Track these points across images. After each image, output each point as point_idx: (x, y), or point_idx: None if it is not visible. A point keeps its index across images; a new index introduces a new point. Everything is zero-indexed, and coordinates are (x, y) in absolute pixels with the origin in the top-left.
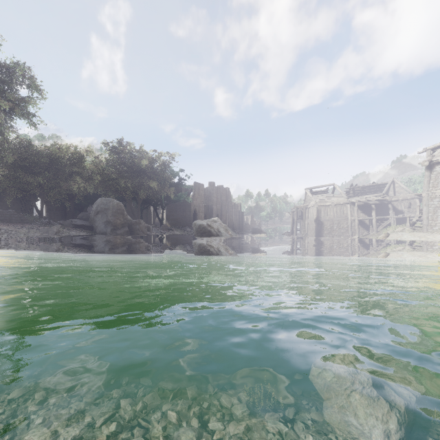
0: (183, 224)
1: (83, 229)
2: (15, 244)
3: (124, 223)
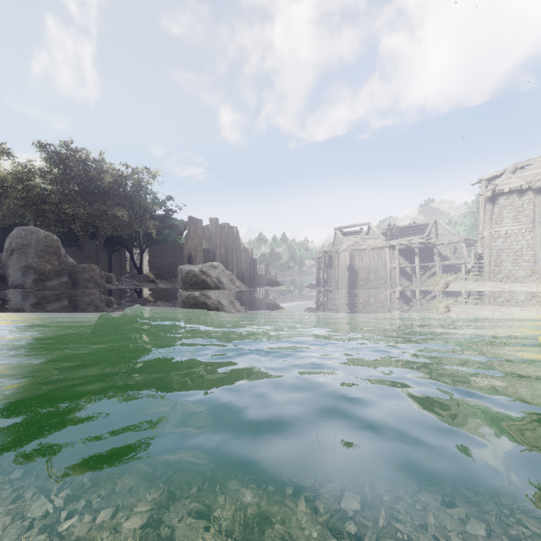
0: (172, 274)
1: None
2: None
3: (61, 270)
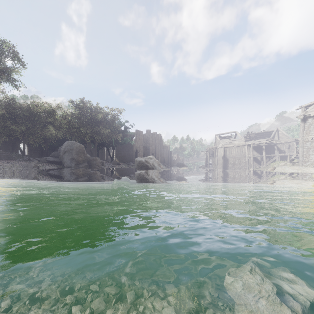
0: (128, 160)
1: (54, 164)
2: (1, 176)
3: (85, 160)
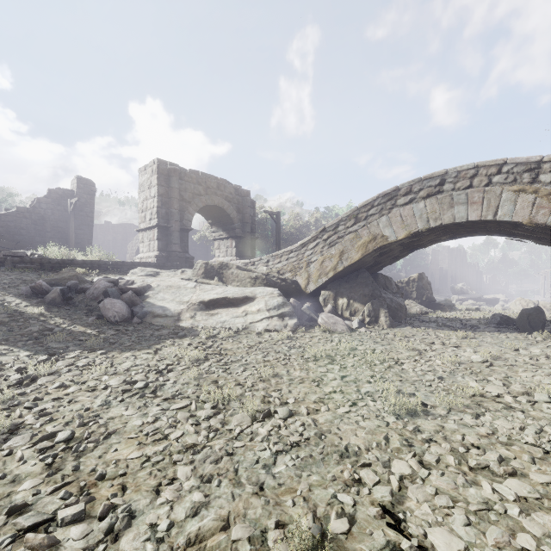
0: None
1: None
2: None
3: None
